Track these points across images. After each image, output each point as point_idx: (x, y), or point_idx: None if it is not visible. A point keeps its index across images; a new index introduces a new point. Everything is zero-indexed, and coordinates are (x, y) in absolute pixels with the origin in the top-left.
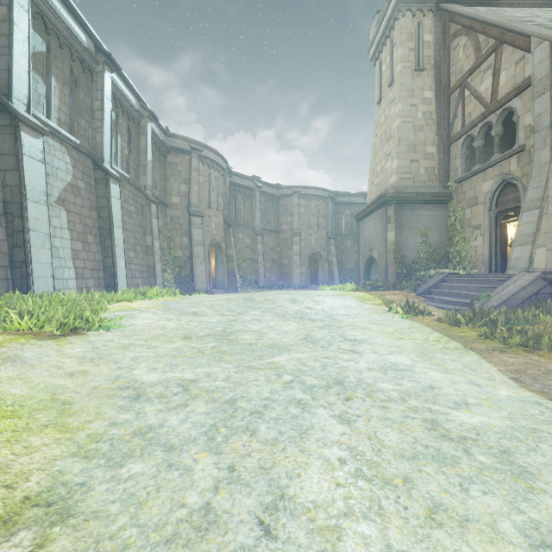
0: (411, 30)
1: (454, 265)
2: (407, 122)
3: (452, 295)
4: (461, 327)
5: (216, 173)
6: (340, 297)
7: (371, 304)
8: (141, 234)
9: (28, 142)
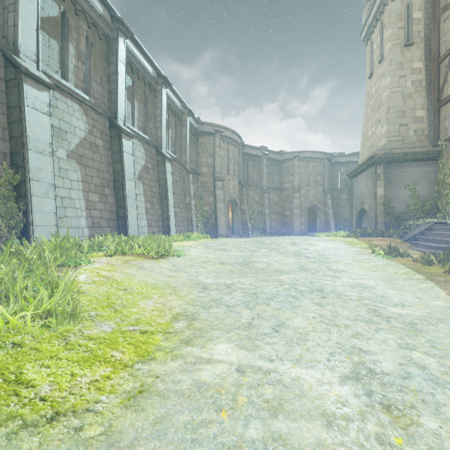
0: (400, 11)
1: (444, 215)
2: (396, 92)
3: (436, 241)
4: (432, 266)
5: (233, 147)
6: (331, 241)
7: (358, 248)
8: (183, 195)
9: (125, 144)
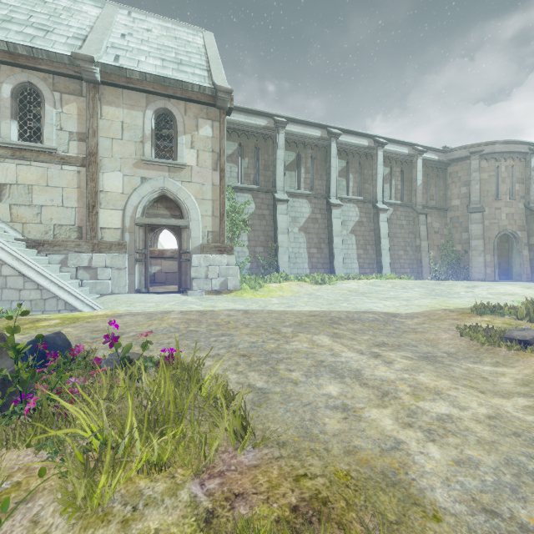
0: None
1: None
2: None
3: None
4: None
5: (509, 162)
6: None
7: None
8: (412, 238)
9: (335, 213)
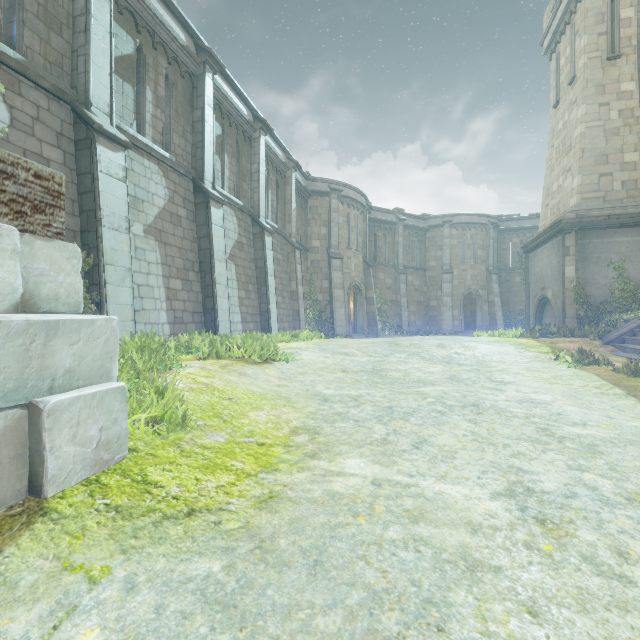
0: (601, 10)
1: None
2: (594, 128)
3: None
4: None
5: (356, 211)
6: (496, 343)
7: (534, 352)
8: (287, 280)
9: (214, 213)
